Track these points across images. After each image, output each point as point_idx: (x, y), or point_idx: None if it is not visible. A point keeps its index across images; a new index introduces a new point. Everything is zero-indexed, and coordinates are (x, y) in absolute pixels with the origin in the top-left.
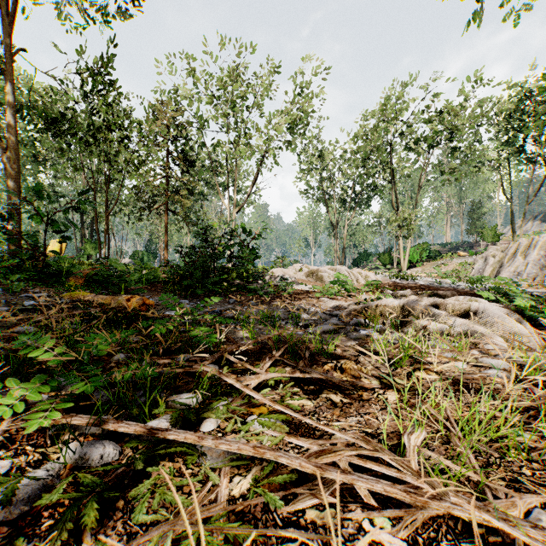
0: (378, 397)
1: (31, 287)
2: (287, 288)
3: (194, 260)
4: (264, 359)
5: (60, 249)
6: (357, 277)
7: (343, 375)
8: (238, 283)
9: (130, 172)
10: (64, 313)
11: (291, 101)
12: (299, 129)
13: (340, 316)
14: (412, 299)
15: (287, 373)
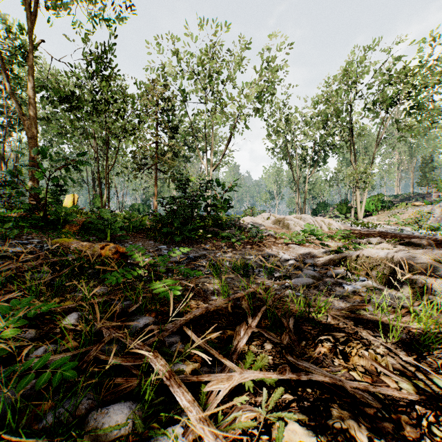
0: (433, 434)
1: (28, 233)
2: (257, 235)
3: (174, 210)
4: (238, 333)
5: (73, 202)
6: (320, 225)
7: (349, 365)
8: (213, 230)
9: (125, 137)
10: (38, 261)
11: (259, 74)
12: (266, 97)
13: (314, 264)
14: (402, 251)
15: (269, 355)
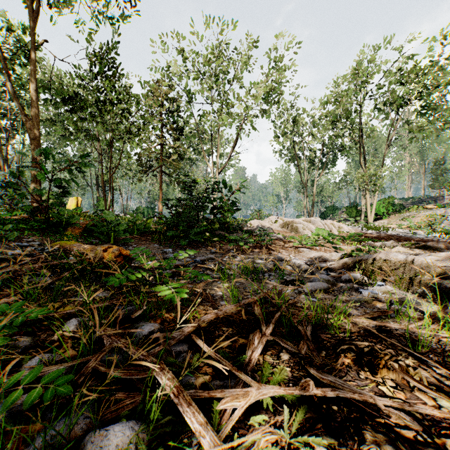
0: None
1: (29, 236)
2: (266, 238)
3: (180, 212)
4: (252, 342)
5: (77, 205)
6: (330, 228)
7: (377, 379)
8: (220, 233)
9: (129, 139)
10: (37, 264)
11: (266, 74)
12: (274, 98)
13: (327, 268)
14: (422, 253)
15: (286, 366)
